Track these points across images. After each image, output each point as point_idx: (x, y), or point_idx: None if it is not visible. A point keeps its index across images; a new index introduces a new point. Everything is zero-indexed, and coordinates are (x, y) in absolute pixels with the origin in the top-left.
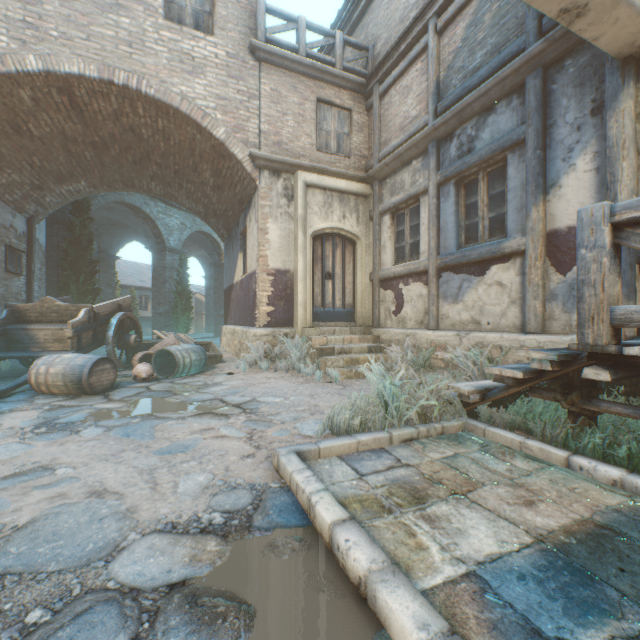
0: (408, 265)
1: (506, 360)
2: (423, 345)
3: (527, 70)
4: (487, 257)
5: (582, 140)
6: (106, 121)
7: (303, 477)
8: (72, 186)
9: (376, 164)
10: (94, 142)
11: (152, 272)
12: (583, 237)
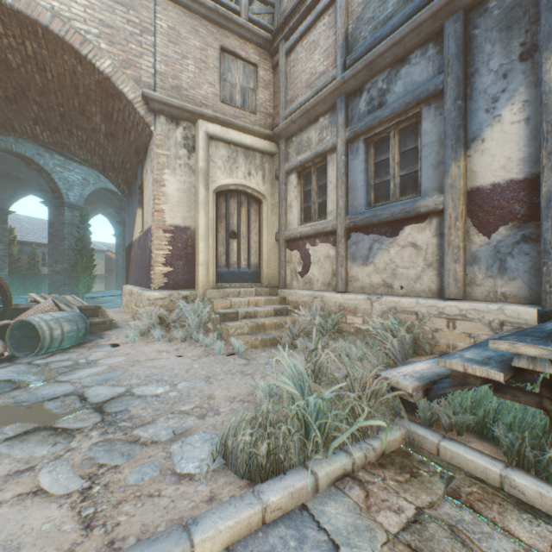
0: (315, 225)
1: (423, 328)
2: (331, 308)
3: (446, 14)
4: (400, 217)
5: (509, 88)
6: None
7: None
8: None
9: (282, 122)
10: None
11: (49, 228)
12: None
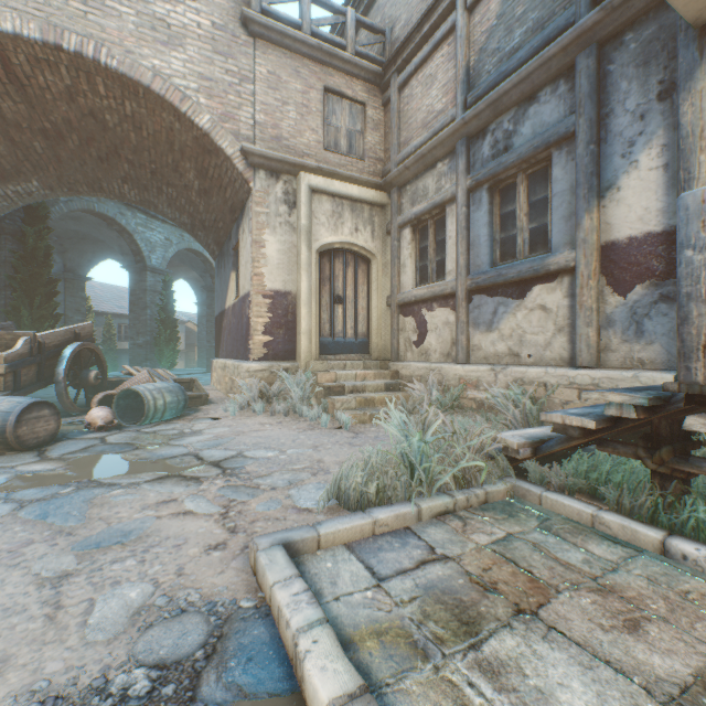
0: (432, 287)
1: (552, 400)
2: (450, 382)
3: (578, 48)
4: (528, 276)
5: (646, 131)
6: (57, 101)
7: (289, 595)
8: (20, 186)
9: (394, 168)
10: (44, 129)
11: (130, 296)
12: (689, 233)
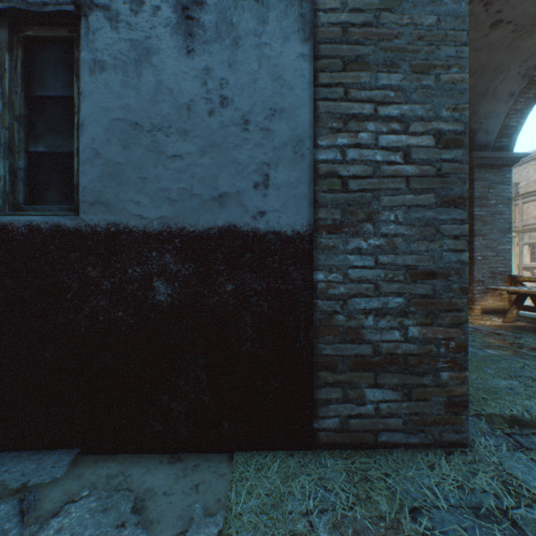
0: None
1: None
2: None
3: None
4: None
5: None
6: None
7: None
8: None
9: (520, 227)
10: None
11: None
12: None
